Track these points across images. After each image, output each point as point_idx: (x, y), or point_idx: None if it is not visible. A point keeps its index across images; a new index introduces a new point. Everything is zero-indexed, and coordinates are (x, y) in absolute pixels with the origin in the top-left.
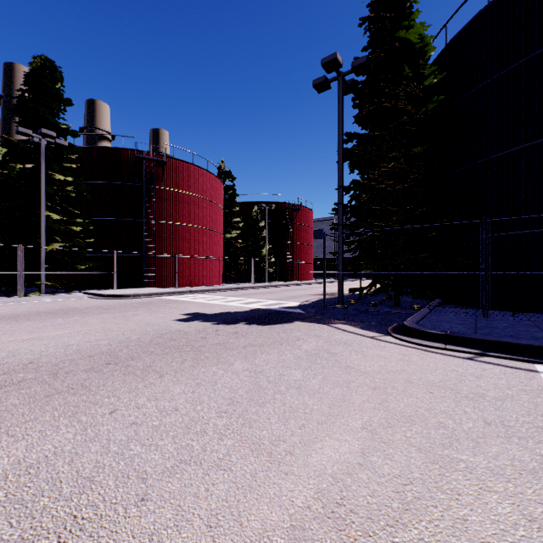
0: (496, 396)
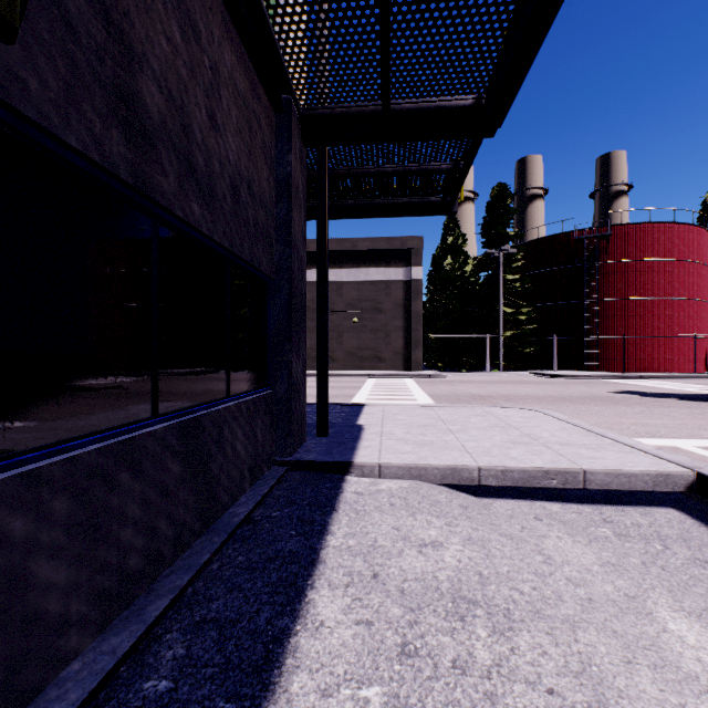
0: None
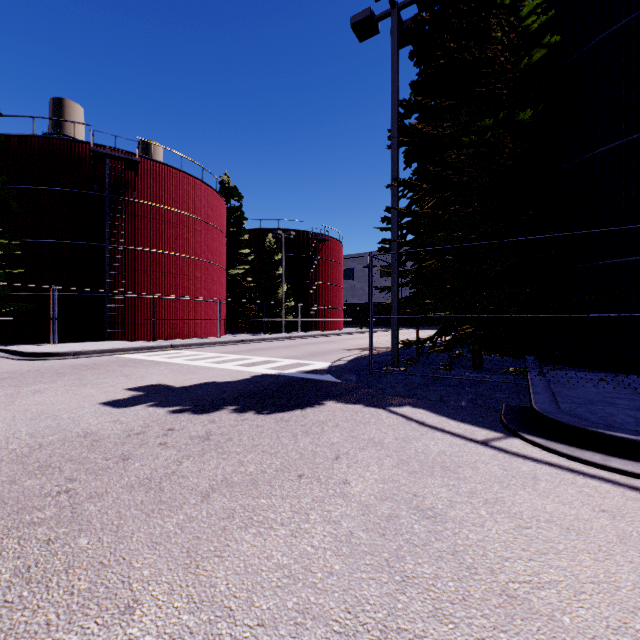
0: None
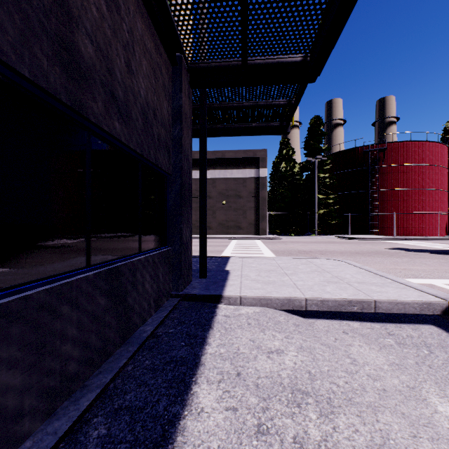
0: None
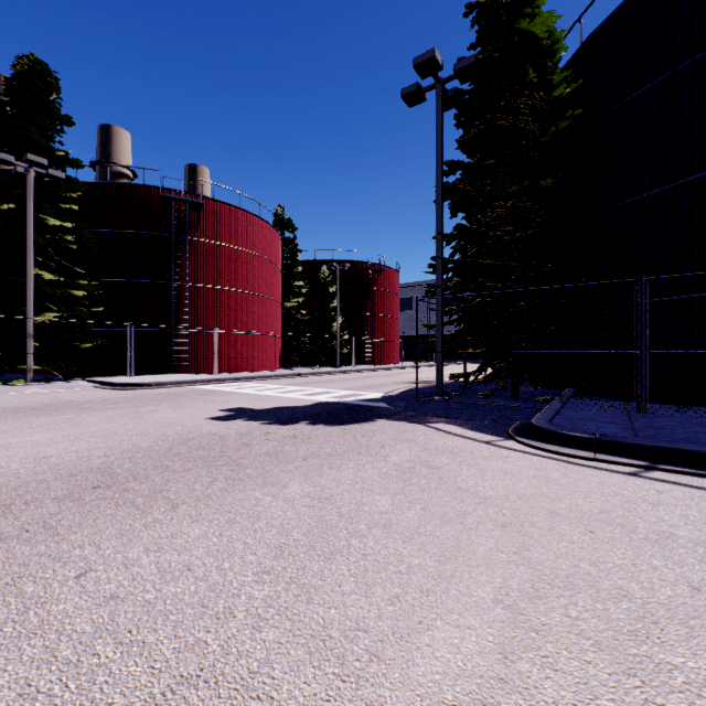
0: (693, 537)
